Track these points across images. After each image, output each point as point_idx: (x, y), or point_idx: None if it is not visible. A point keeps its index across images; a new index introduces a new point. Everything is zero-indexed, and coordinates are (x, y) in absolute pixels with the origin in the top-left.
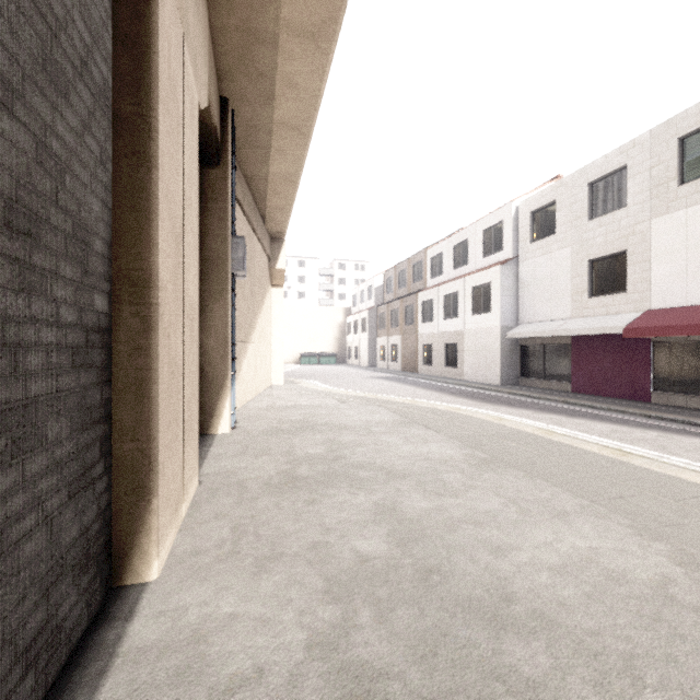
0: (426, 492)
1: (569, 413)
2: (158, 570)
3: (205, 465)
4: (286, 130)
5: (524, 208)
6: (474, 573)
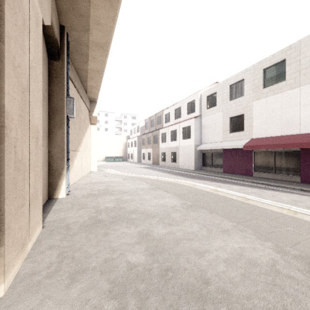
0: (164, 224)
1: (223, 182)
2: (4, 290)
3: (48, 216)
4: (96, 47)
5: (204, 94)
6: (189, 268)
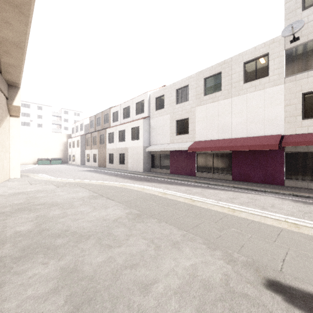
0: (101, 247)
1: (170, 183)
2: None
3: None
4: (8, 5)
5: (152, 95)
6: None
